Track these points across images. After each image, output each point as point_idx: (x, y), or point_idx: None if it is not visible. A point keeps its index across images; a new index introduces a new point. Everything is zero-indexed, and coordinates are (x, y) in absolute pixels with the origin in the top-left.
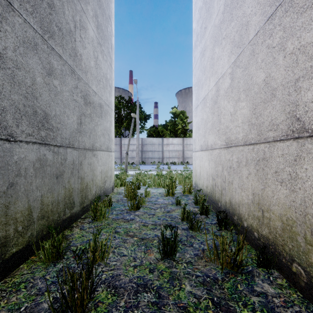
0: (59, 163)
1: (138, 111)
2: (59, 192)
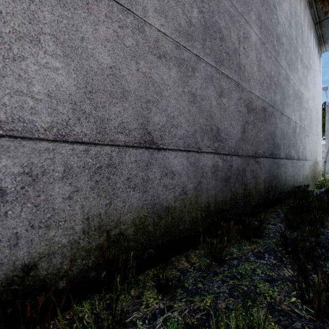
0: (312, 166)
1: (327, 117)
2: (312, 175)
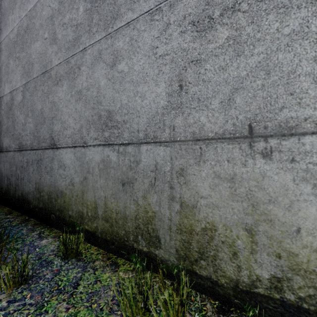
0: (127, 166)
1: None
2: (127, 205)
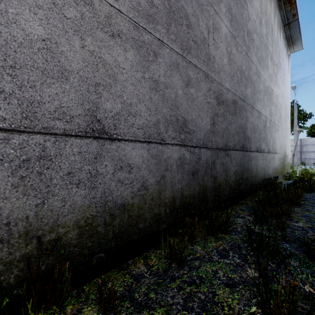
0: (282, 159)
1: (295, 114)
2: (282, 167)
